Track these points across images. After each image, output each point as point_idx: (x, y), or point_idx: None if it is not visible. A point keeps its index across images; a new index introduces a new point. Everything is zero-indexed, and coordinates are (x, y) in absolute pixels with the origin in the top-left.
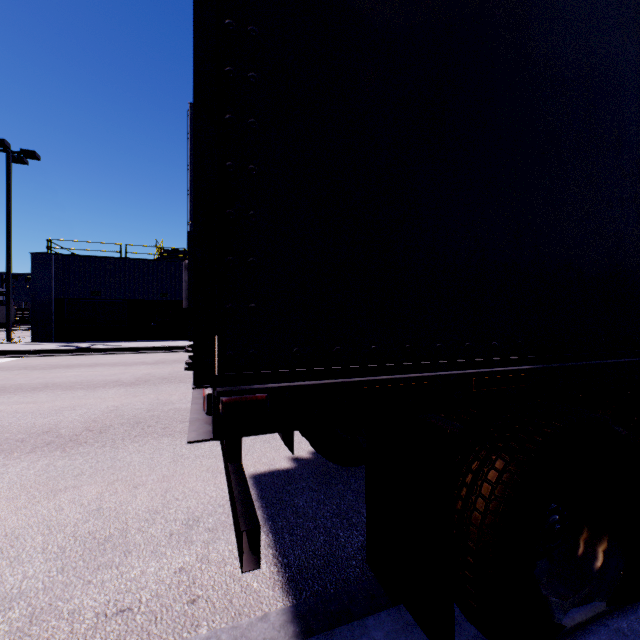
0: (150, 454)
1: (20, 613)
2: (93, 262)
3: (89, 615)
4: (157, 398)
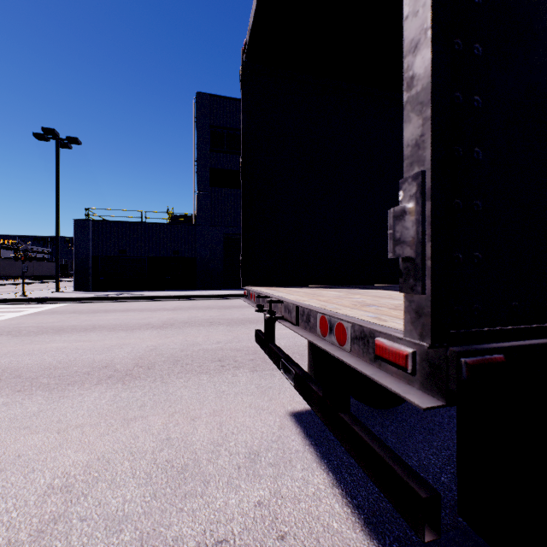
0: (196, 389)
1: (130, 536)
2: (120, 226)
3: (191, 544)
4: (185, 339)
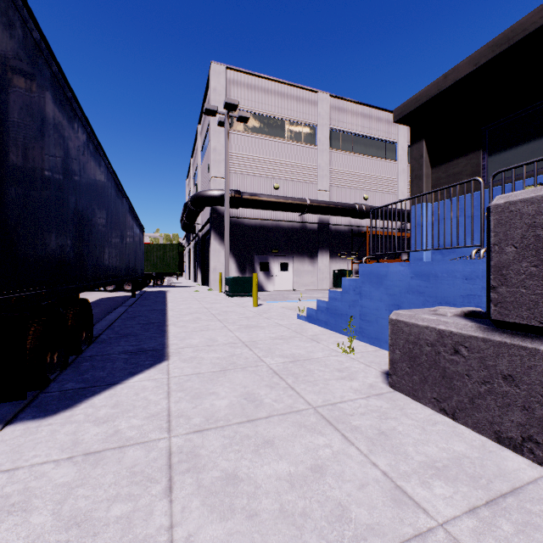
0: None
1: None
2: None
3: None
4: None
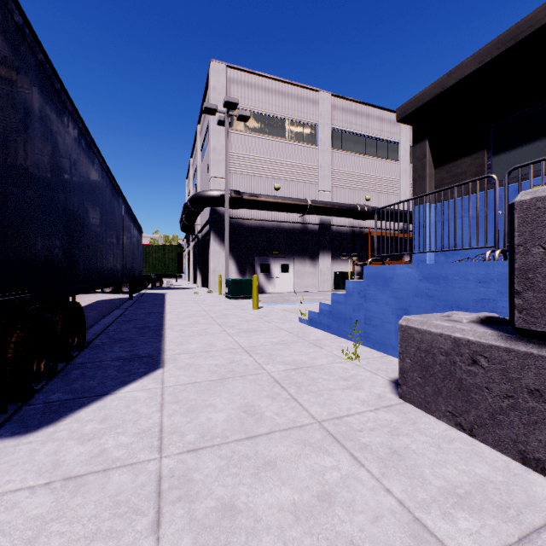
0: None
1: None
2: None
3: None
4: None
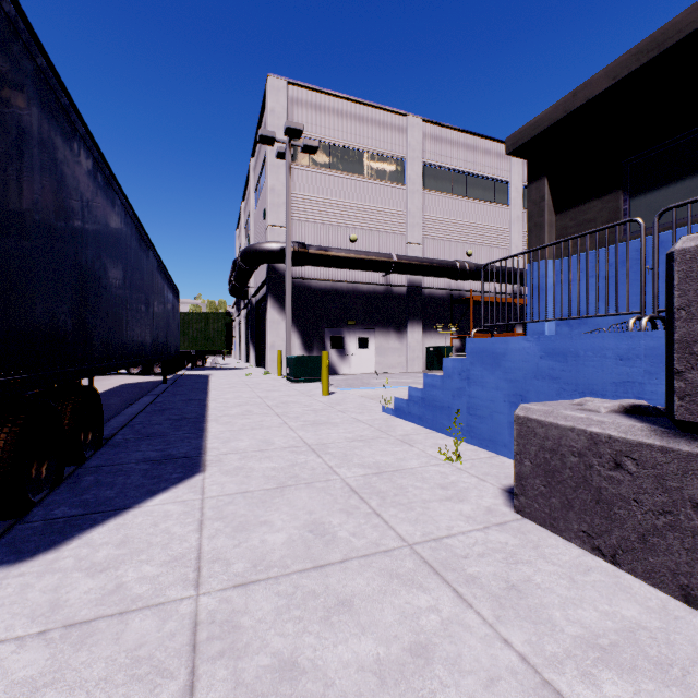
0: None
1: None
2: None
3: None
4: None
